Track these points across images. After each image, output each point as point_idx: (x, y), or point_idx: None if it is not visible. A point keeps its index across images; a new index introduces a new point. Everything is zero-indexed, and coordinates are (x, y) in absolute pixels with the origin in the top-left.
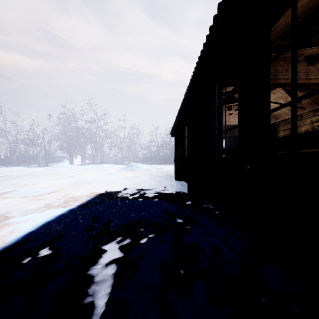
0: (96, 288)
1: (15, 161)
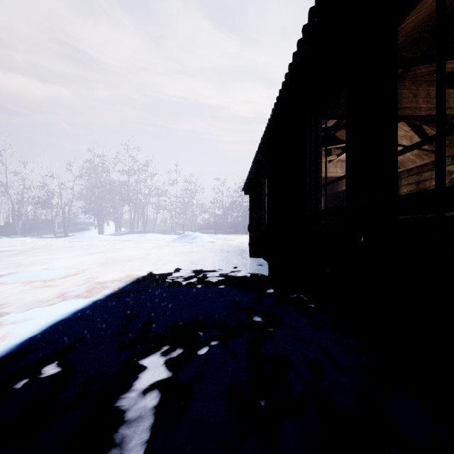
0: (126, 432)
1: (21, 230)
